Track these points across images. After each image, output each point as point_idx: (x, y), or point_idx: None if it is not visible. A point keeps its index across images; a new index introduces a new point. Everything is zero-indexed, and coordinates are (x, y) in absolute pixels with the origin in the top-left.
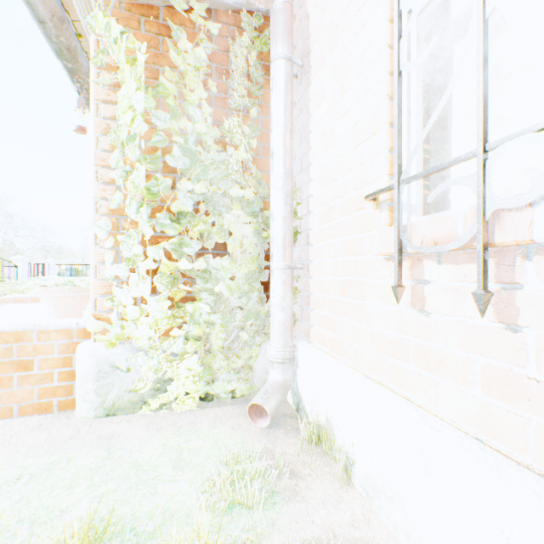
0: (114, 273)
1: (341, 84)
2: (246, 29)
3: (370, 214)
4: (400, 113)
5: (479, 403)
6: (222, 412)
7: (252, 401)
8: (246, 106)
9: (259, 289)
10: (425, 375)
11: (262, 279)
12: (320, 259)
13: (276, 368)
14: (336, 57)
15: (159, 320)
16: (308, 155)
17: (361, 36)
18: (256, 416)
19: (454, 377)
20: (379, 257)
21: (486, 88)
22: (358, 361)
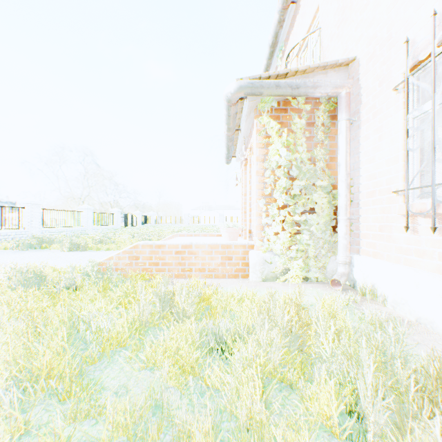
0: (265, 221)
1: (379, 137)
2: (321, 102)
3: (394, 197)
4: (407, 165)
5: (437, 264)
6: (314, 285)
7: (332, 278)
8: (322, 139)
9: (330, 229)
10: (419, 259)
11: (331, 224)
12: (365, 215)
13: (341, 266)
14: (376, 123)
15: (284, 242)
16: (358, 163)
17: (390, 121)
18: (333, 286)
19: (428, 257)
20: (399, 215)
21: (434, 168)
22: (388, 259)
